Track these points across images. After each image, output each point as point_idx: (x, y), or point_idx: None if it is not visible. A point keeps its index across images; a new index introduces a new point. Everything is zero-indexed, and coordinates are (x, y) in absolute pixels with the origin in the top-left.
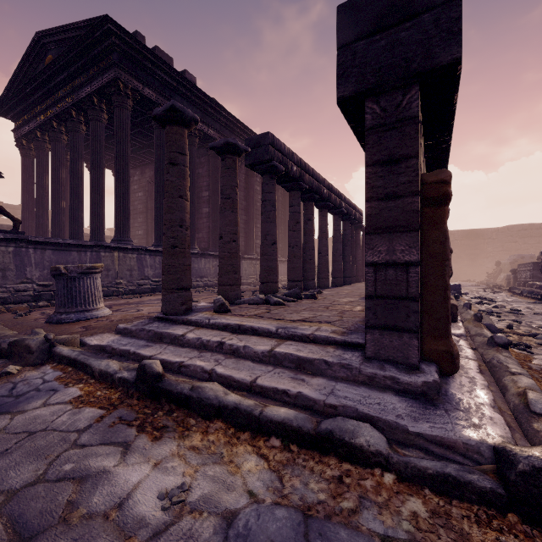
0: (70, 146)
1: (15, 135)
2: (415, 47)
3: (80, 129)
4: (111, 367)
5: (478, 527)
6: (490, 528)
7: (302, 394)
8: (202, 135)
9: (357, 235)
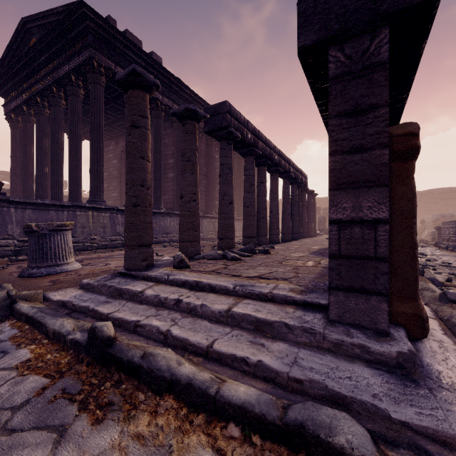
0: (52, 118)
1: (5, 110)
2: None
3: (60, 103)
4: (65, 327)
5: None
6: None
7: (263, 363)
8: (168, 109)
9: (303, 197)
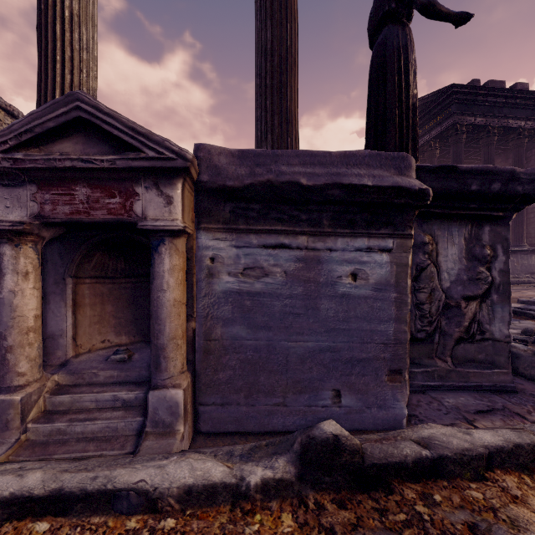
0: None
1: None
2: None
3: None
4: None
5: None
6: None
7: None
8: (532, 132)
9: None
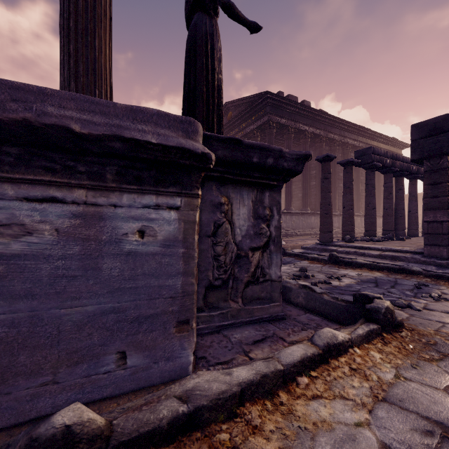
0: None
1: None
2: (445, 143)
3: None
4: (315, 256)
5: (444, 282)
6: (447, 282)
7: (394, 264)
8: (312, 135)
9: None
